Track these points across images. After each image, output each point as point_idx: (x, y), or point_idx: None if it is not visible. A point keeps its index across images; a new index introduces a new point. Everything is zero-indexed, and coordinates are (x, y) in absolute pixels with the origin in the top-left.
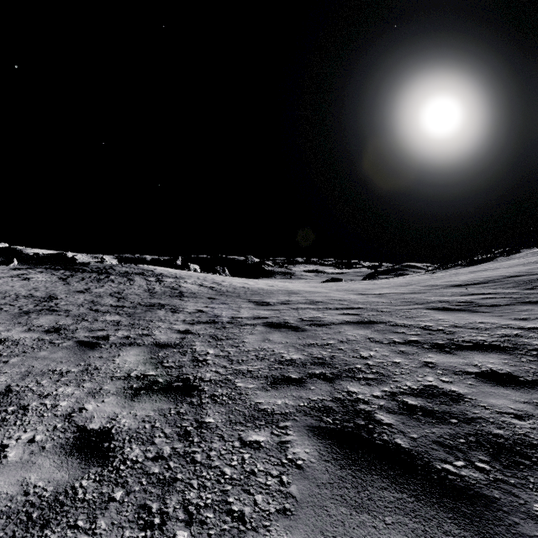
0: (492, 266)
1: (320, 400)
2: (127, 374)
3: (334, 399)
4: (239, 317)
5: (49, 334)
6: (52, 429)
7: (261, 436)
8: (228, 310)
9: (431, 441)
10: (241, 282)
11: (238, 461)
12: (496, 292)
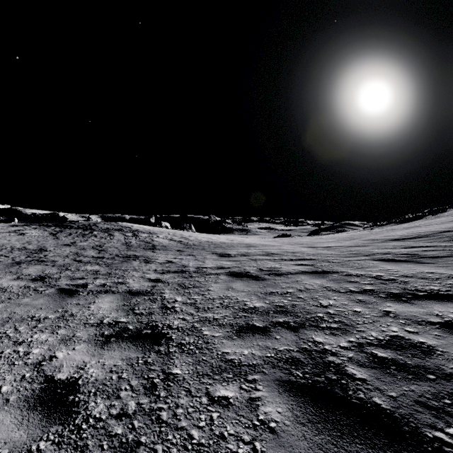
0: (423, 223)
1: (287, 351)
2: (100, 321)
3: (300, 350)
4: (205, 267)
5: (34, 282)
6: (20, 379)
7: (230, 391)
8: (194, 261)
9: (413, 401)
10: (205, 236)
11: (206, 421)
12: (434, 245)
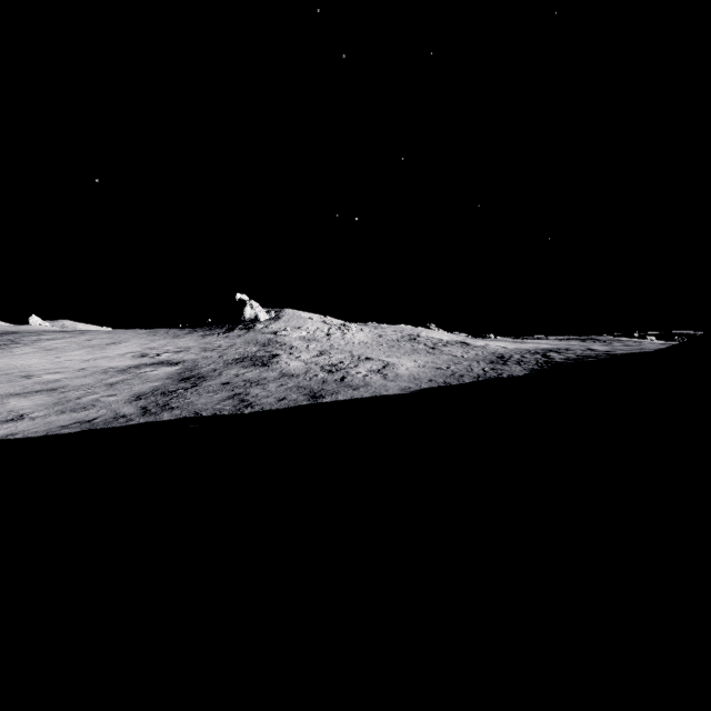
0: None
1: None
2: None
3: None
4: None
5: None
6: None
7: None
8: None
9: None
10: None
11: None
12: None
